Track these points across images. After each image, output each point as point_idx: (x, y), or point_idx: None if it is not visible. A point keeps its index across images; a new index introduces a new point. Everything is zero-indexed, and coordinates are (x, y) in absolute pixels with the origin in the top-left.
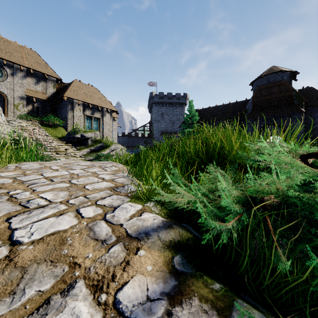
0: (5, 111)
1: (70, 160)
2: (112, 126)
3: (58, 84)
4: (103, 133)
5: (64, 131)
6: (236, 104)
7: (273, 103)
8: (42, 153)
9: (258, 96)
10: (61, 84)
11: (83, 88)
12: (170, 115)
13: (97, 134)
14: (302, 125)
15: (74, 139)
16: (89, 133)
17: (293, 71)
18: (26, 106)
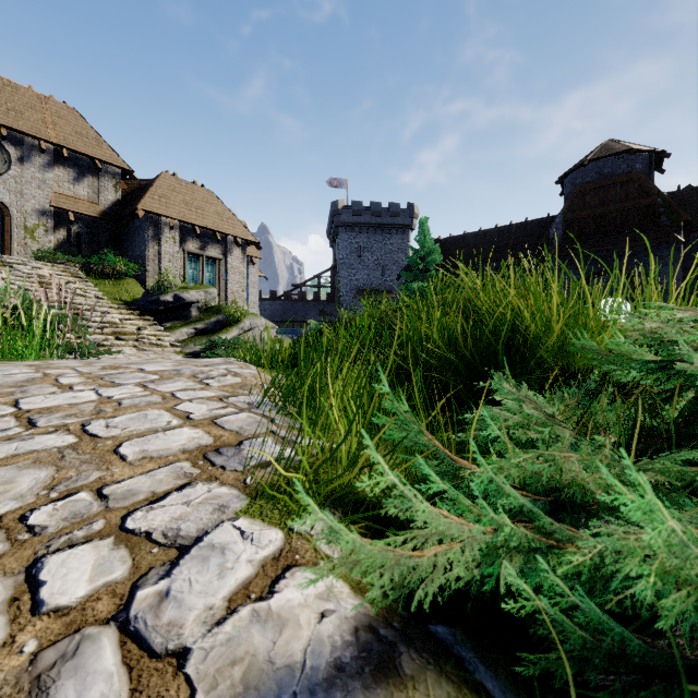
0: (5, 243)
1: (148, 353)
2: (246, 277)
3: (127, 182)
4: (227, 293)
5: (139, 287)
6: (526, 226)
7: (611, 222)
8: (70, 338)
9: (577, 207)
10: (132, 182)
11: (182, 190)
12: (376, 251)
13: (211, 295)
14: (678, 273)
15: (158, 306)
16: (194, 292)
17: (656, 150)
18: (53, 232)
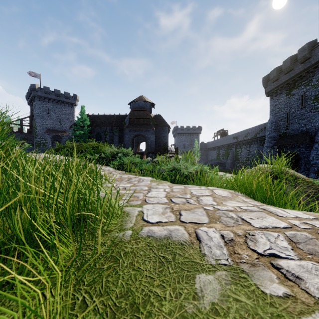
0: None
1: None
2: None
3: None
4: None
5: None
6: (119, 116)
7: (140, 121)
8: None
9: (132, 115)
10: None
11: None
12: (57, 112)
13: None
14: (154, 137)
15: None
16: None
17: (152, 102)
18: None
